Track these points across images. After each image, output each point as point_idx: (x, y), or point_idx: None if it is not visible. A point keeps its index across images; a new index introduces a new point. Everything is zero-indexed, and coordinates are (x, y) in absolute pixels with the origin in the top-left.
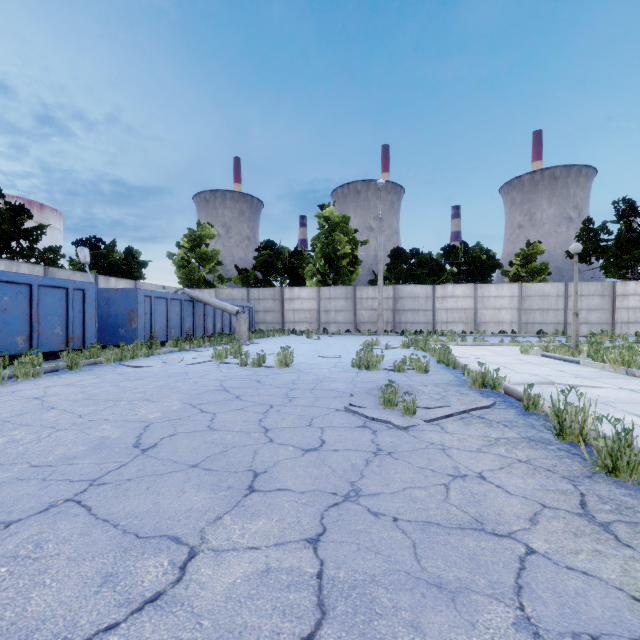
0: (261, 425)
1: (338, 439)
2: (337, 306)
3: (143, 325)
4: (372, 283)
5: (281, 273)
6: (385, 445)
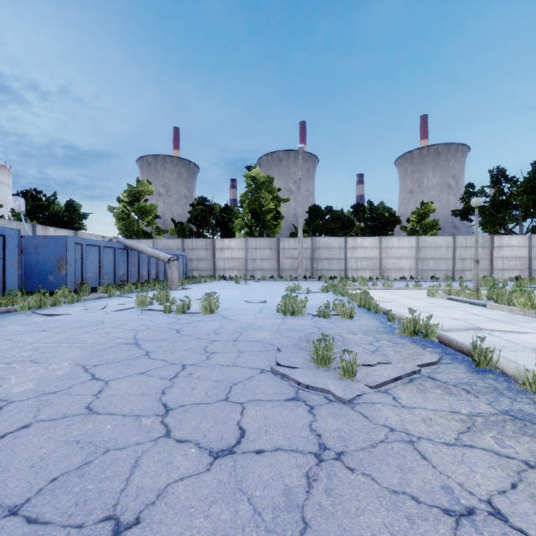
0: (161, 401)
1: (263, 426)
2: (262, 255)
3: (73, 272)
4: (293, 235)
5: (213, 226)
6: (330, 437)
